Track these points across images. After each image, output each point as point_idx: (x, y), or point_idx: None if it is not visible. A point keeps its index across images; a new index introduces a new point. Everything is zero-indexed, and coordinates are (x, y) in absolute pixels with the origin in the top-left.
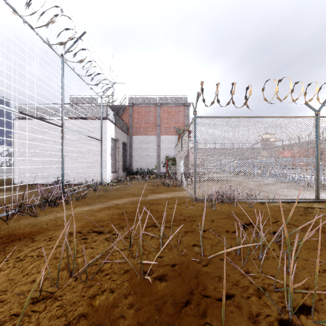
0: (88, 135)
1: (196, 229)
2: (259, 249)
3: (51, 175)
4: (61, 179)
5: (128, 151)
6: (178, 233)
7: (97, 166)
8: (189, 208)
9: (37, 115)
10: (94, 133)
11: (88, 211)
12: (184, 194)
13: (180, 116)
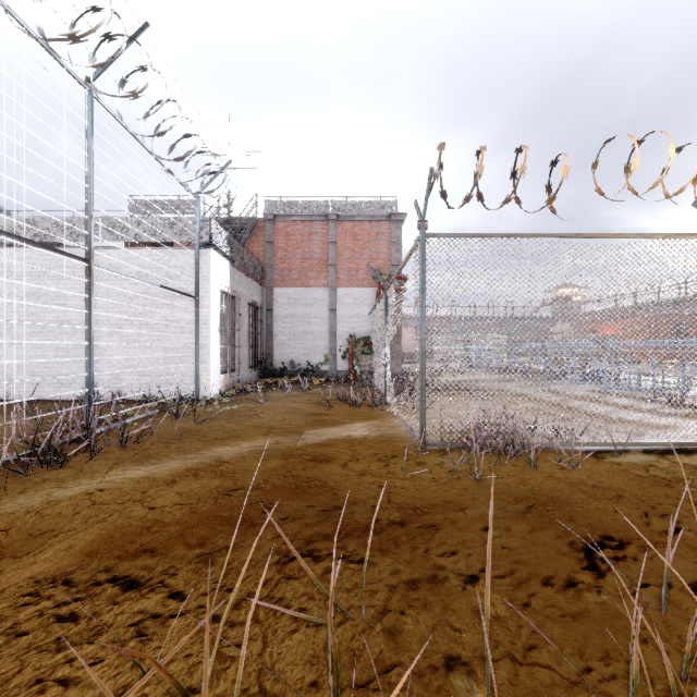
0: (166, 284)
1: (446, 573)
2: (695, 685)
3: (77, 380)
4: (86, 391)
5: (263, 322)
6: (386, 592)
7: (186, 358)
8: (410, 474)
9: (44, 238)
10: (180, 281)
11: (138, 483)
12: (394, 429)
13: (381, 244)
